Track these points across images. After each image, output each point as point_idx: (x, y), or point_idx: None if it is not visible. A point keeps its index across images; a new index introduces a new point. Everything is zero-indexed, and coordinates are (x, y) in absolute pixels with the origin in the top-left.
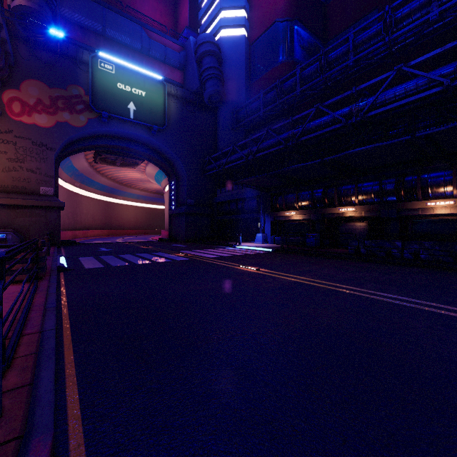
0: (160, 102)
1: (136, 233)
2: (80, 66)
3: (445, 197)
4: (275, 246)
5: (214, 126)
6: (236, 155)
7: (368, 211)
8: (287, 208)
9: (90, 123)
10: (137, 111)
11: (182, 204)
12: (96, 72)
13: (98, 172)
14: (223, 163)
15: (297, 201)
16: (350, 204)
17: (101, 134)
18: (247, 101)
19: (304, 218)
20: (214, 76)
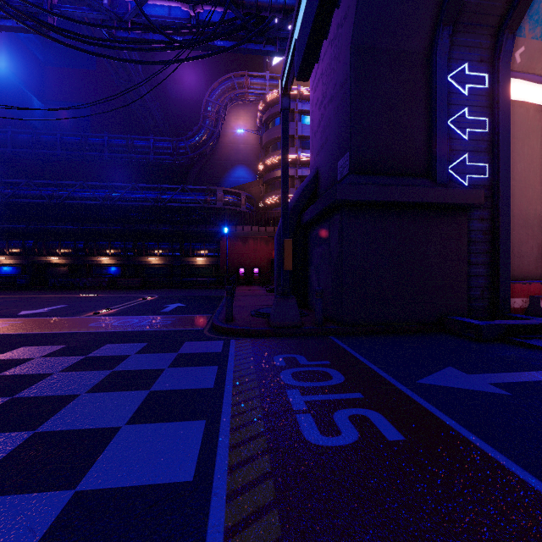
0: None
1: None
2: None
3: (108, 255)
4: None
5: None
6: None
7: (67, 260)
8: None
9: None
10: None
11: None
12: None
13: None
14: None
15: (8, 248)
16: (57, 254)
17: None
18: None
19: (16, 262)
20: None
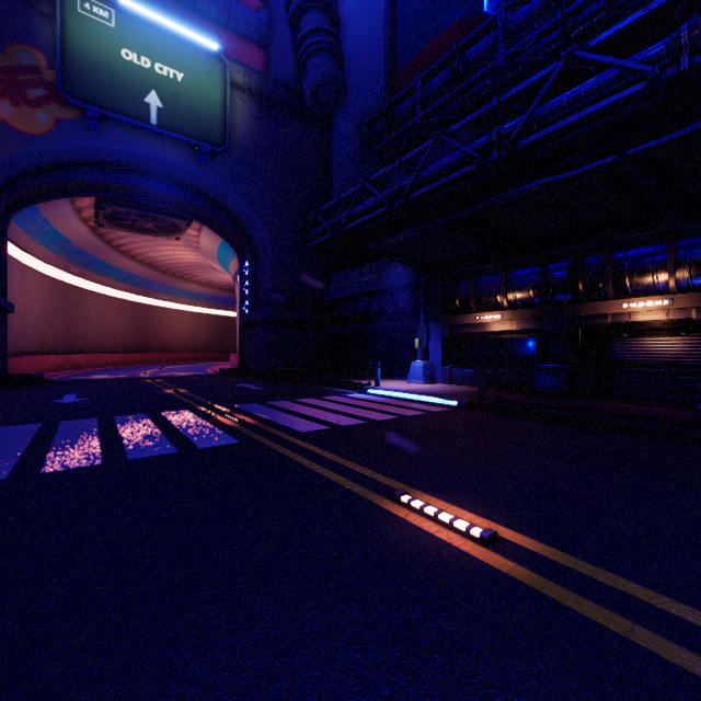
0: (215, 97)
1: (194, 359)
2: (37, 5)
3: None
4: (459, 391)
5: (325, 156)
6: (368, 200)
7: None
8: (478, 308)
9: (60, 128)
10: (165, 110)
11: (262, 304)
12: (73, 20)
13: (116, 248)
14: (341, 221)
15: (505, 291)
16: (648, 292)
17: (93, 158)
18: (389, 101)
19: (523, 327)
20: (324, 46)
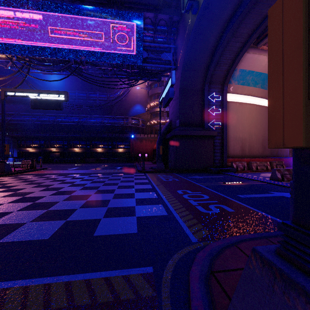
0: None
1: None
2: None
3: (78, 147)
4: None
5: None
6: None
7: (60, 150)
8: (27, 146)
9: None
10: None
11: None
12: None
13: None
14: None
15: (33, 144)
16: (54, 147)
17: None
18: None
19: (36, 151)
20: None
